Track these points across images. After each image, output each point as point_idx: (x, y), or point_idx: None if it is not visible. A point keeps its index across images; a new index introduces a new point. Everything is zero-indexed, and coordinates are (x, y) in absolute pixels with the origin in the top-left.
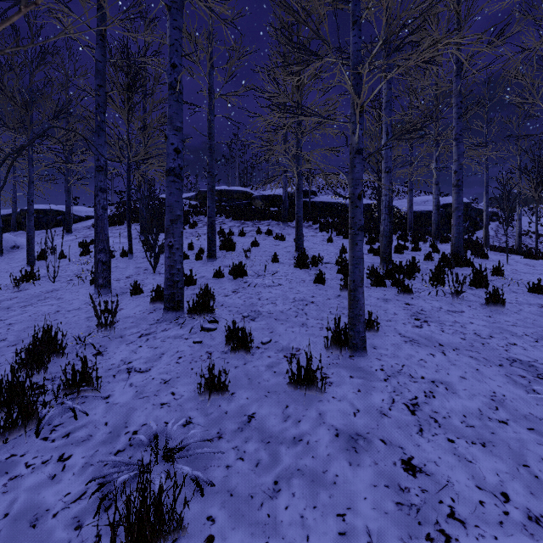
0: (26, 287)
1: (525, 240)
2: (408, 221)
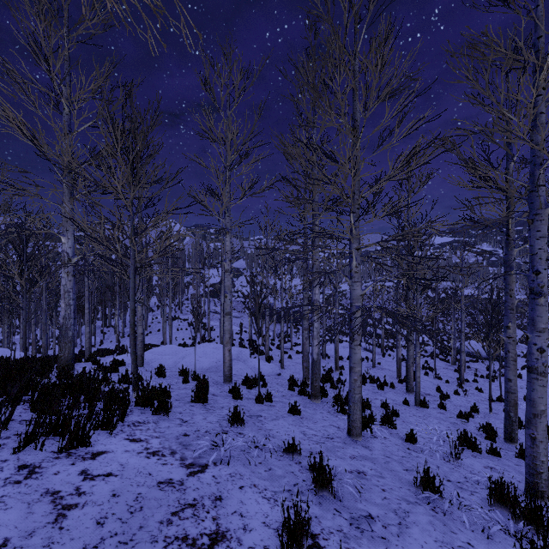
0: None
1: None
2: None
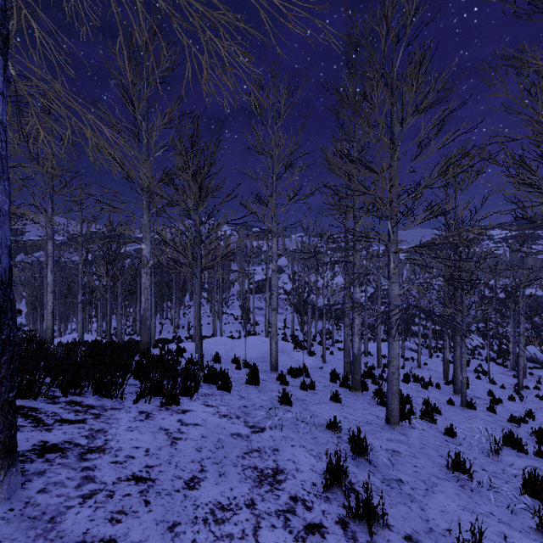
0: None
1: None
2: None
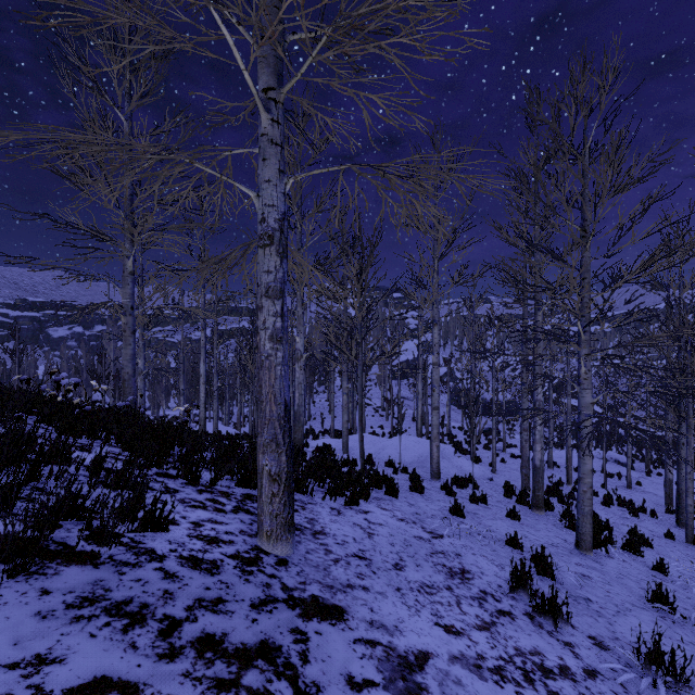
0: None
1: None
2: (133, 403)
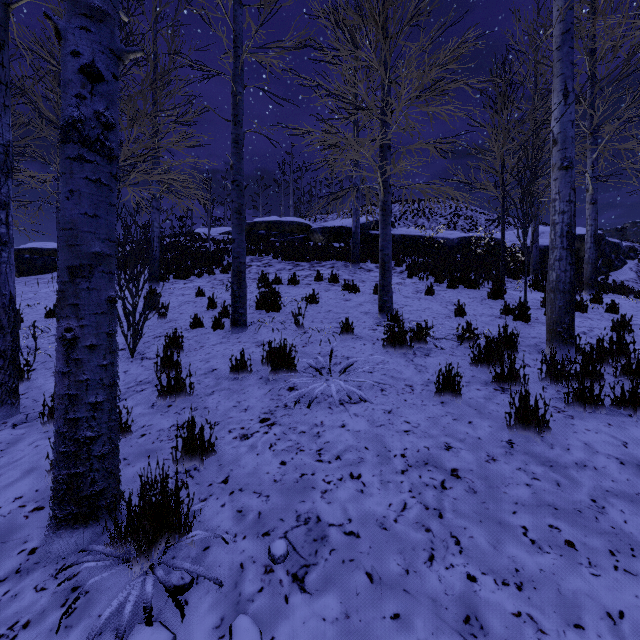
0: None
1: None
2: (532, 261)
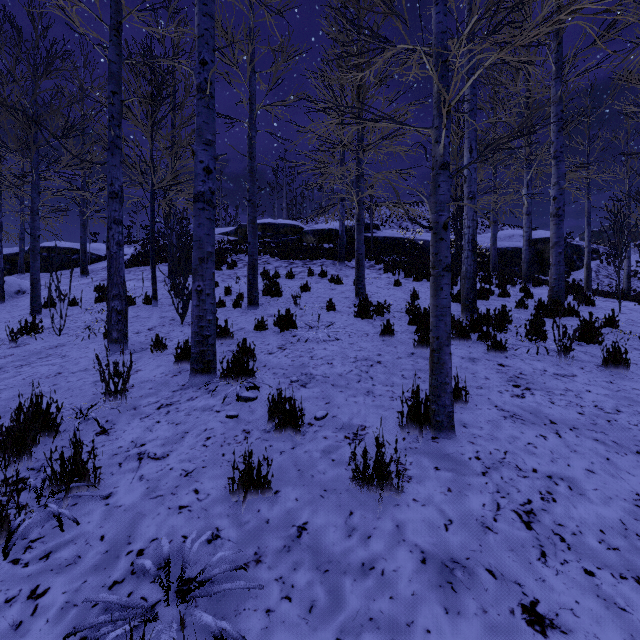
0: (26, 341)
1: (633, 283)
2: (491, 260)
